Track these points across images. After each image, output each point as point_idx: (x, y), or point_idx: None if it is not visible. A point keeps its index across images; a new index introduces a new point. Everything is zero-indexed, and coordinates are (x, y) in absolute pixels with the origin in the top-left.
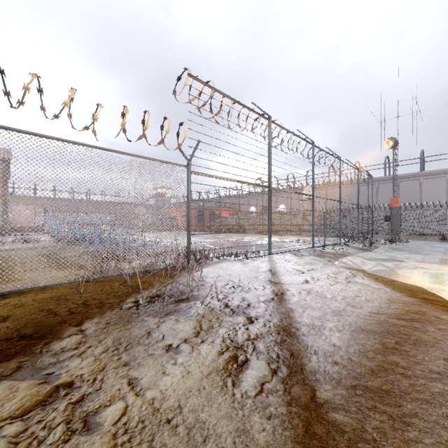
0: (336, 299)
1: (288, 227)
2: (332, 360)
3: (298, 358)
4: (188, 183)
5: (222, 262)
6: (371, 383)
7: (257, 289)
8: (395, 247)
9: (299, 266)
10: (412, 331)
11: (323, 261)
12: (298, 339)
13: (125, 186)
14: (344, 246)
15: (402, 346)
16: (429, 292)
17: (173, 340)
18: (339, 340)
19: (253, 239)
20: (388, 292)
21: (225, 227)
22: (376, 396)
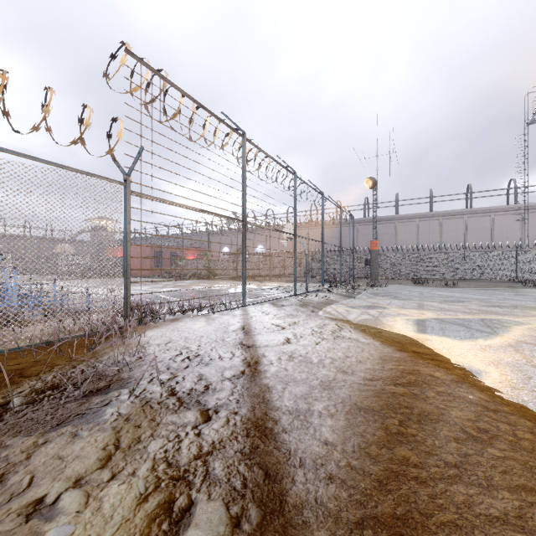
0: (324, 364)
1: (267, 272)
2: (326, 474)
3: (276, 481)
4: (126, 207)
5: (179, 320)
6: (382, 509)
7: (223, 358)
8: (376, 292)
9: (279, 320)
10: (413, 401)
11: (306, 312)
12: (276, 441)
13: (6, 204)
14: (327, 292)
15: (408, 427)
16: (416, 344)
17: (51, 486)
18: (333, 432)
19: (225, 287)
20: (378, 348)
21: (190, 272)
22: (391, 535)
